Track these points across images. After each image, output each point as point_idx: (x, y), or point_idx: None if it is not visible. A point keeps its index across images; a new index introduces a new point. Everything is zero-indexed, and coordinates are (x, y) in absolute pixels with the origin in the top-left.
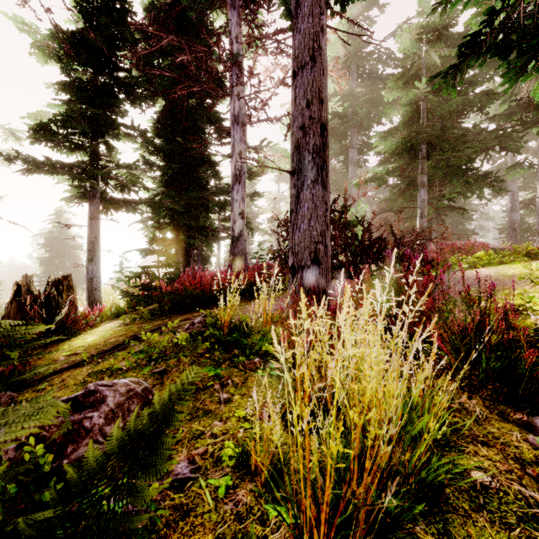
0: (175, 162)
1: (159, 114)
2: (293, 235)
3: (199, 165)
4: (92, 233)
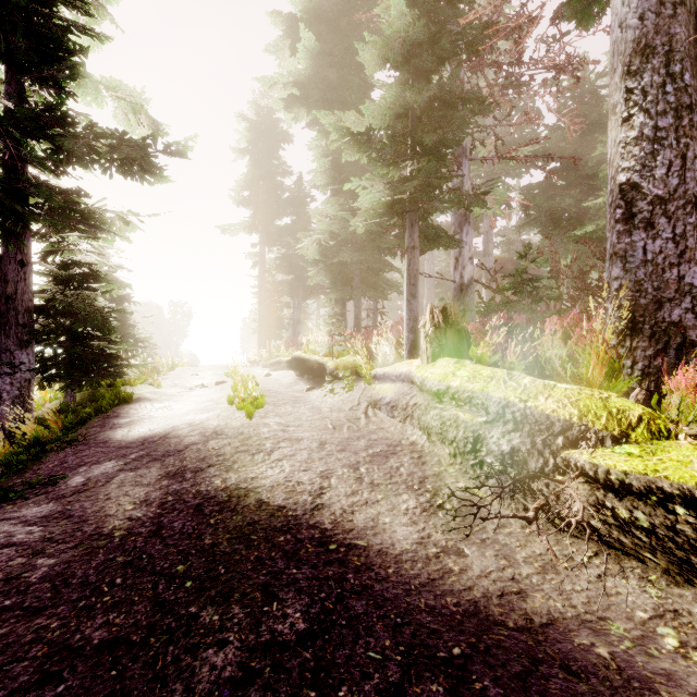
0: None
1: None
2: None
3: None
4: (414, 265)
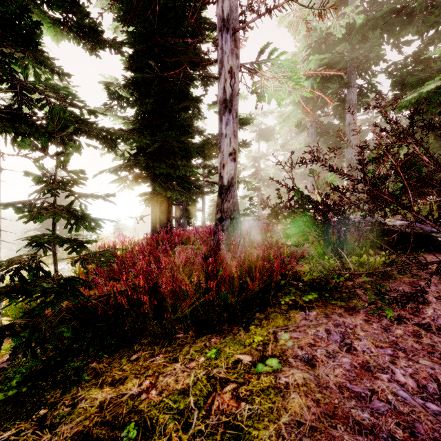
0: (150, 98)
1: (134, 47)
2: None
3: (178, 102)
4: None
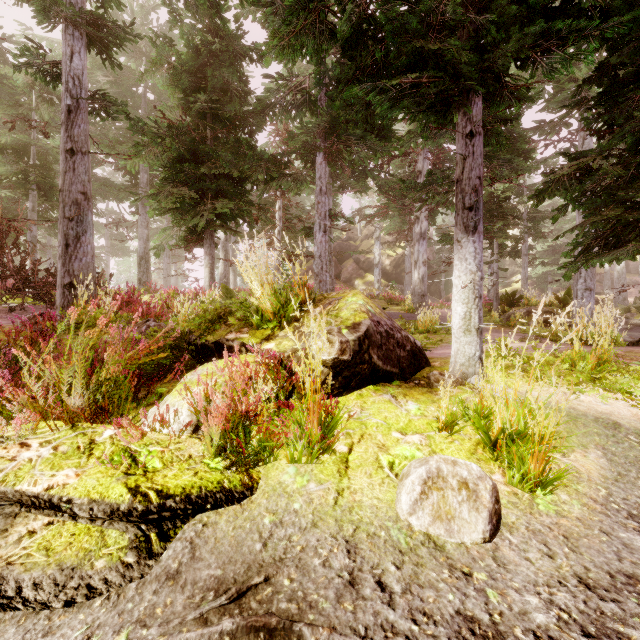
0: None
1: None
2: (72, 262)
3: None
4: None
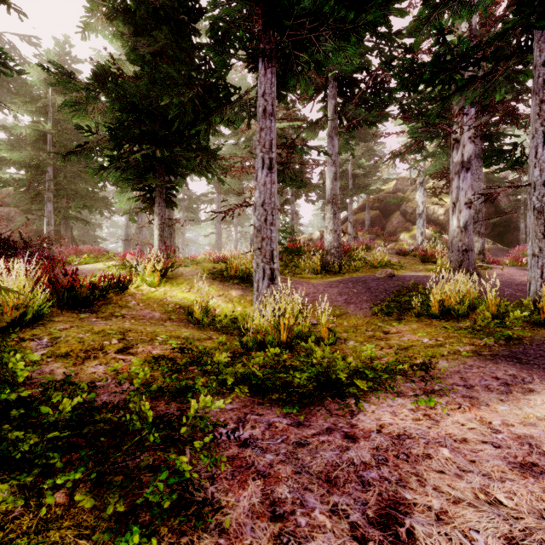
0: None
1: None
2: None
3: None
4: None
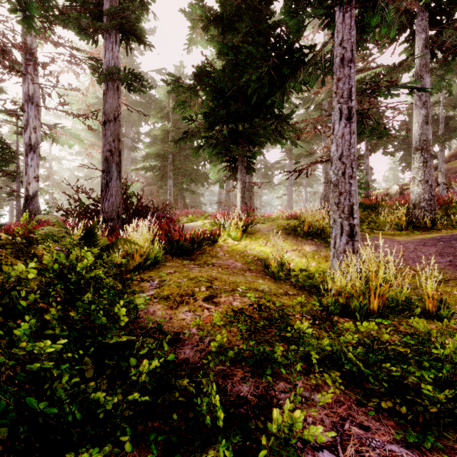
0: None
1: None
2: (104, 203)
3: None
4: None
